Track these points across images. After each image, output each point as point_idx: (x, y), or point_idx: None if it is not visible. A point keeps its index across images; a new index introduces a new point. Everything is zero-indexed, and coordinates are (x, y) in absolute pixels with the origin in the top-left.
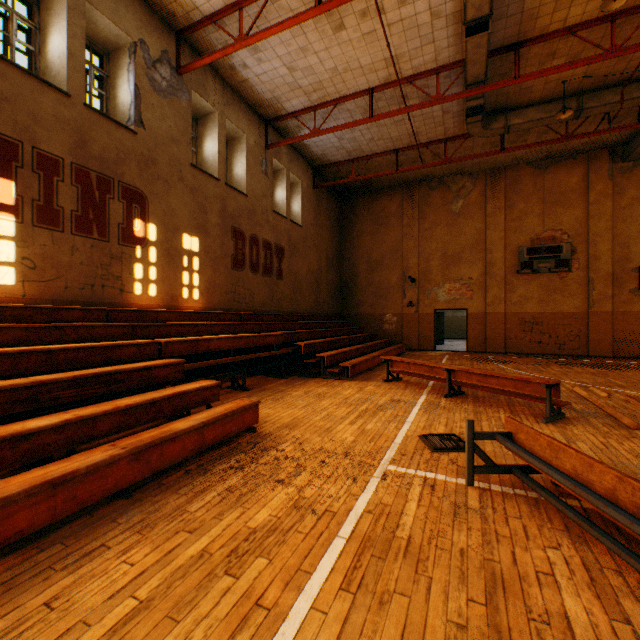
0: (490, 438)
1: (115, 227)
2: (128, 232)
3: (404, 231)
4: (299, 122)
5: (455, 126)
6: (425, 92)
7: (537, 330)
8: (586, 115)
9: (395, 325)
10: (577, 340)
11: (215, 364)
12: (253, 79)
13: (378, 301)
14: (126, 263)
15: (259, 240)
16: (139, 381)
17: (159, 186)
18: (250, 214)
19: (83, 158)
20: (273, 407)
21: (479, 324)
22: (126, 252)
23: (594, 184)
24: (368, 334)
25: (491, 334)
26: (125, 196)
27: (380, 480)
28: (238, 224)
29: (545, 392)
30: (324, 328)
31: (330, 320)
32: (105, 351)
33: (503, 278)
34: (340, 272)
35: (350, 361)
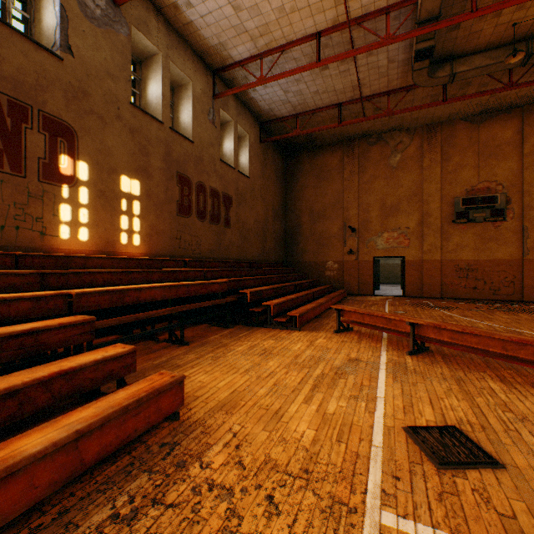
0: None
1: (34, 161)
2: (51, 168)
3: (345, 184)
4: (246, 72)
5: (398, 77)
6: (374, 33)
7: (472, 276)
8: None
9: (336, 272)
10: (511, 286)
11: (144, 318)
12: (198, 21)
13: (320, 249)
14: (49, 203)
15: (206, 188)
16: (17, 351)
17: (92, 121)
18: (197, 161)
19: None
20: (210, 371)
21: (416, 271)
22: (49, 191)
23: (529, 137)
24: (312, 280)
25: (428, 280)
26: (47, 128)
27: None
28: (184, 170)
29: None
30: (270, 274)
31: (276, 267)
32: None
33: (439, 227)
34: (285, 223)
35: (298, 309)
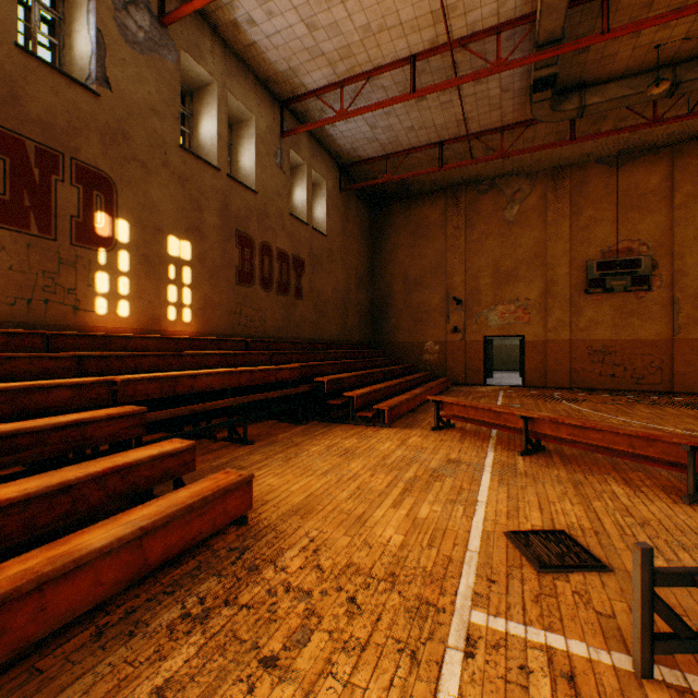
0: (685, 582)
1: (65, 221)
2: (86, 229)
3: (448, 243)
4: (322, 104)
5: (515, 110)
6: (482, 57)
7: (609, 361)
8: (683, 91)
9: (437, 355)
10: (659, 373)
11: (200, 411)
12: (263, 42)
13: (417, 326)
14: (83, 271)
15: (272, 249)
16: (61, 445)
17: (133, 170)
18: (261, 216)
19: (13, 120)
20: (281, 473)
21: (538, 354)
22: (83, 256)
23: (680, 184)
24: (406, 366)
25: (553, 366)
26: (81, 179)
27: (463, 658)
28: (245, 228)
29: (686, 457)
30: (353, 359)
31: (360, 349)
32: (15, 397)
33: (568, 299)
34: (372, 292)
35: (387, 402)
